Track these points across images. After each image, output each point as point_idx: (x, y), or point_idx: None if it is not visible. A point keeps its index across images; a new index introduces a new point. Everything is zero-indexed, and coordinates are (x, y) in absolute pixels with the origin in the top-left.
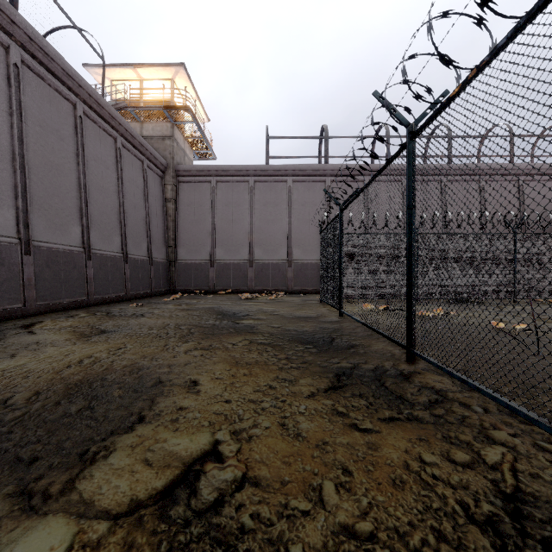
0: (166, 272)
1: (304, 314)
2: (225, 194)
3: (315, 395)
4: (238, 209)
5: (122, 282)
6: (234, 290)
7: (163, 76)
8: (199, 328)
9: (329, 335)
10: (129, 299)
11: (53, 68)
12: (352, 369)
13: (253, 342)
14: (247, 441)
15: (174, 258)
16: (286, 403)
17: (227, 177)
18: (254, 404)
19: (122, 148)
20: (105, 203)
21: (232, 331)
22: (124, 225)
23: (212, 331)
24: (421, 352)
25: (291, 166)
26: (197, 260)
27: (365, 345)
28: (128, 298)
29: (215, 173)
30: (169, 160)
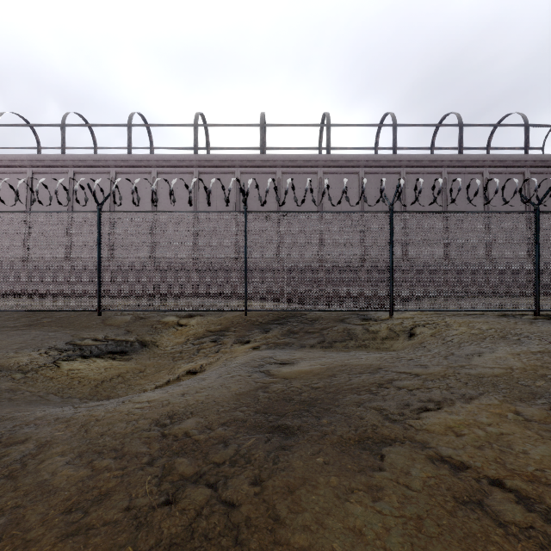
0: None
1: None
2: None
3: None
4: None
5: None
6: None
7: None
8: None
9: None
10: None
11: (547, 165)
12: None
13: None
14: None
15: None
16: None
17: None
18: None
19: None
20: None
21: None
22: None
23: None
24: None
25: None
26: None
27: None
28: None
29: None
30: None
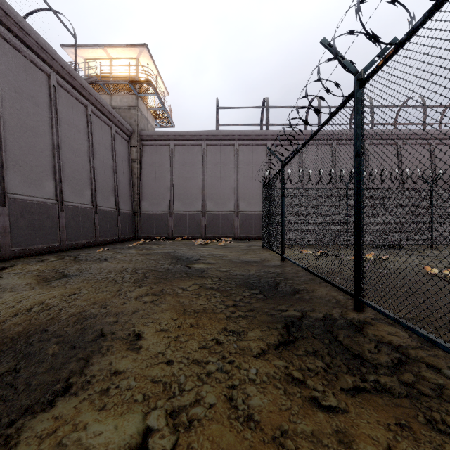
0: (132, 221)
1: (250, 258)
2: (182, 155)
3: (265, 354)
4: (193, 168)
5: (92, 230)
6: (189, 236)
7: (129, 55)
8: (154, 272)
9: (274, 279)
10: (99, 245)
11: (28, 41)
12: (300, 318)
13: (202, 287)
14: (185, 428)
15: (139, 209)
16: (234, 365)
17: (183, 141)
18: (199, 366)
19: (92, 115)
20: (77, 162)
21: (184, 275)
22: (94, 181)
23: (165, 275)
24: (365, 298)
25: (238, 131)
26: (158, 211)
27: (309, 290)
28: (98, 244)
29: (173, 138)
30: (134, 127)
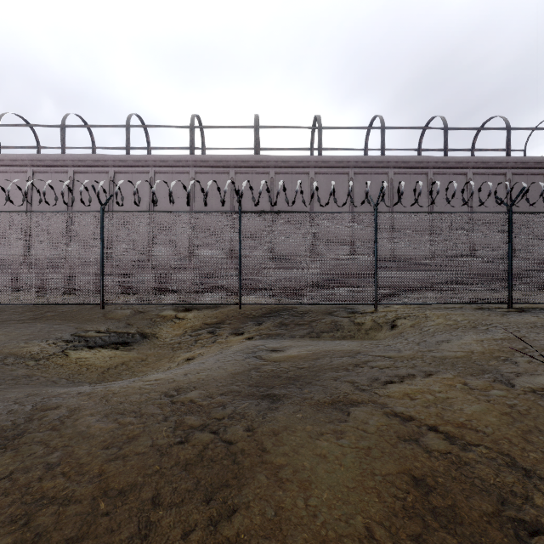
0: None
1: None
2: None
3: None
4: None
5: None
6: None
7: None
8: None
9: None
10: None
11: (528, 166)
12: None
13: None
14: None
15: None
16: None
17: None
18: None
19: None
20: None
21: None
22: None
23: None
24: None
25: None
26: None
27: None
28: None
29: None
30: None
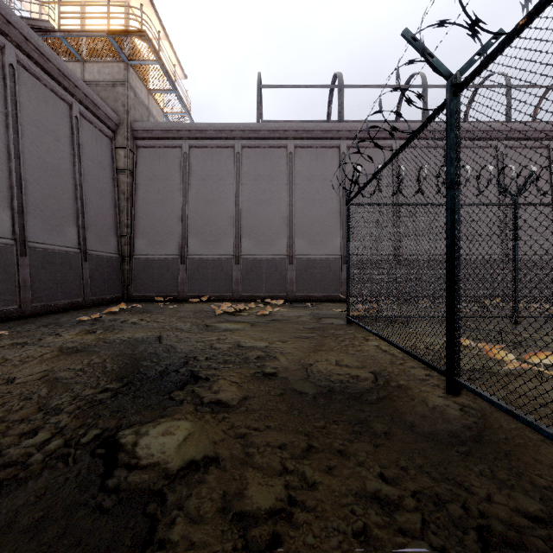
0: (117, 271)
1: (340, 375)
2: (201, 164)
3: None
4: (219, 184)
5: (9, 287)
6: (213, 296)
7: None
8: None
9: None
10: (29, 316)
11: None
12: None
13: None
14: None
15: (130, 252)
16: None
17: (204, 140)
18: None
19: (20, 70)
20: None
21: None
22: (20, 193)
23: None
24: None
25: (293, 124)
26: (162, 254)
27: None
28: (26, 314)
29: (187, 135)
30: (122, 115)
